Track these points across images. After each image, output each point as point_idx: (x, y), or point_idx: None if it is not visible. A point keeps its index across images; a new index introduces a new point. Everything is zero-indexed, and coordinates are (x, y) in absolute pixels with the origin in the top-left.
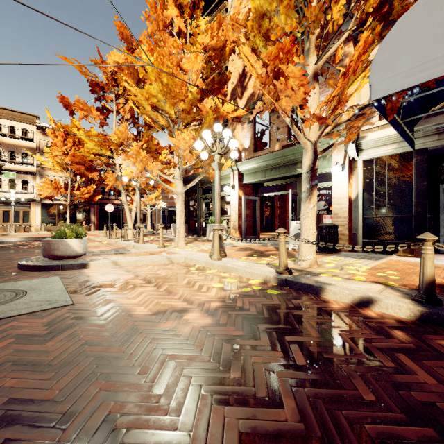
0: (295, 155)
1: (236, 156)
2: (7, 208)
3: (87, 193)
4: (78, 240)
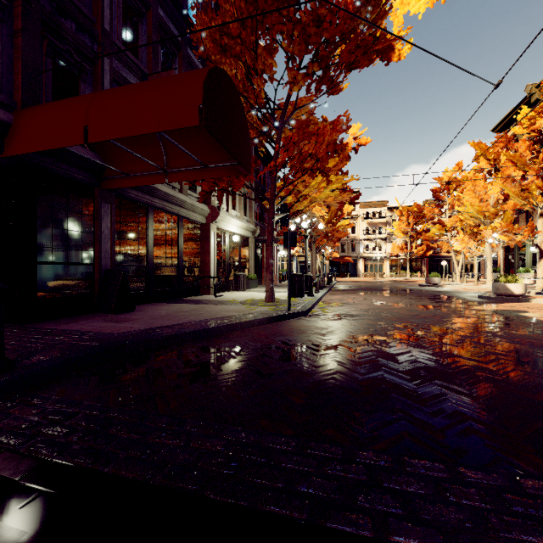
0: None
1: None
2: (372, 263)
3: (421, 250)
4: (437, 278)
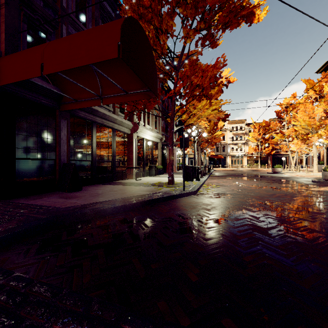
0: None
1: None
2: (235, 158)
3: (268, 150)
4: (280, 168)
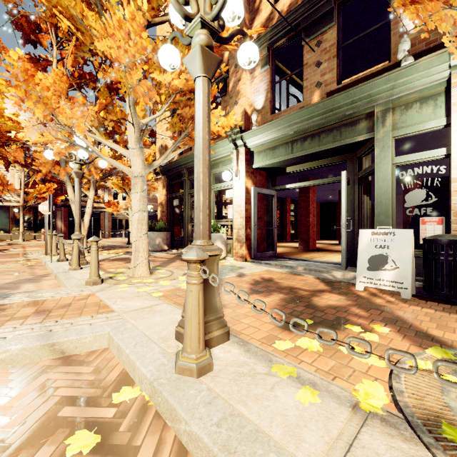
0: (355, 104)
1: (255, 56)
2: None
3: (47, 191)
4: None
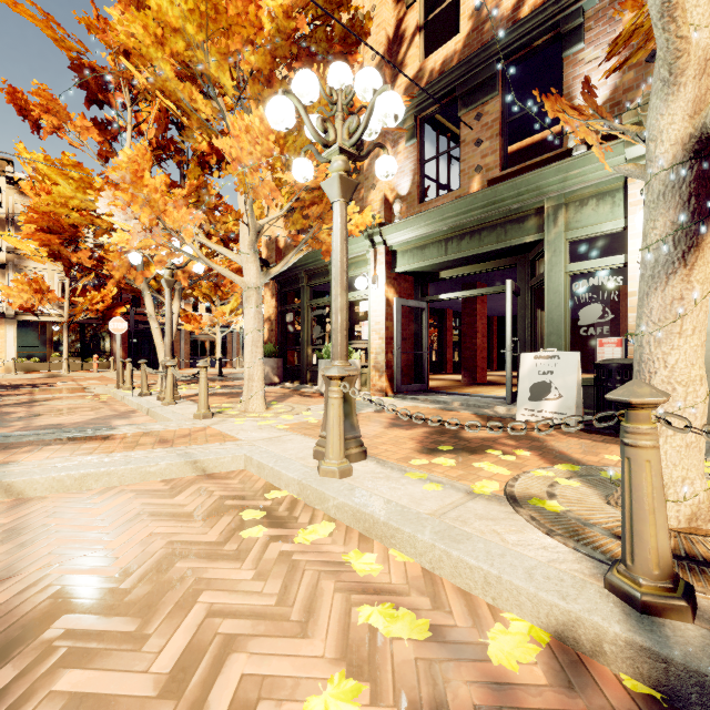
0: (522, 197)
1: (393, 169)
2: None
3: (101, 301)
4: None
